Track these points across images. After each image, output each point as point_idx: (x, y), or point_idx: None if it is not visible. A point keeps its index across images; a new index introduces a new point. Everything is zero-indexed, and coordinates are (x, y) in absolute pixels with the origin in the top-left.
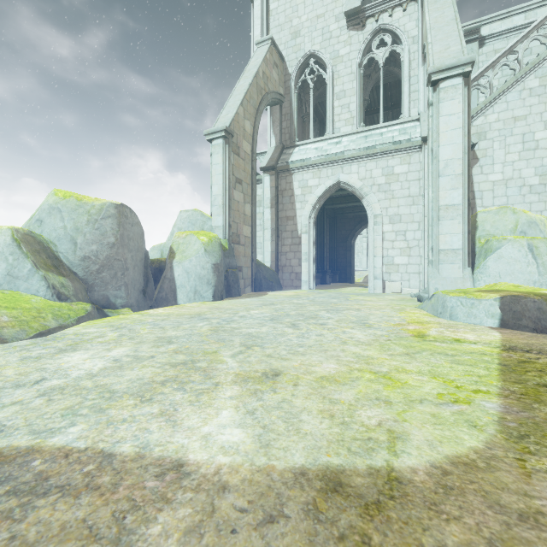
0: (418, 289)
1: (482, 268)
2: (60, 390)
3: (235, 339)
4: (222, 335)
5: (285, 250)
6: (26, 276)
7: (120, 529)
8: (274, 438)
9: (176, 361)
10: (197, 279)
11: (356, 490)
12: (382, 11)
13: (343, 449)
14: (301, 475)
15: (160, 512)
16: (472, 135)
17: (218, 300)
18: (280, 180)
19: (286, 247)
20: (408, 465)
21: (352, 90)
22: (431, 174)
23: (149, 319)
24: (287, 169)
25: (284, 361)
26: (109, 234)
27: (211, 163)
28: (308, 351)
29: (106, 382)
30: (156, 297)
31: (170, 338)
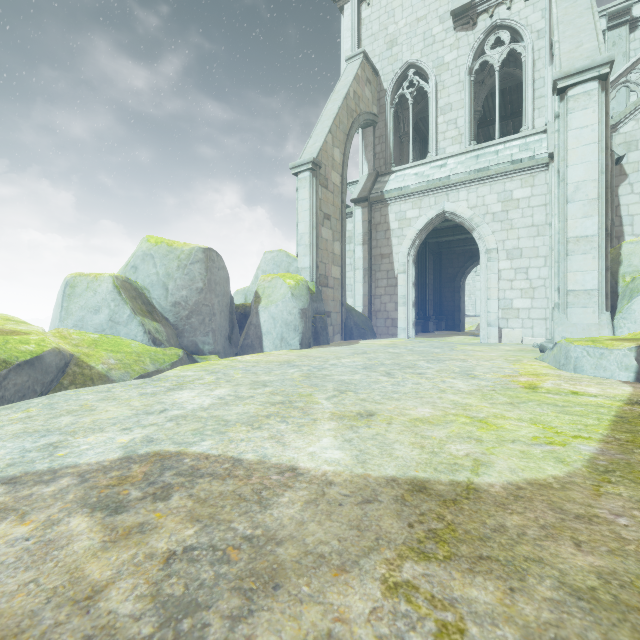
0: (544, 338)
1: (625, 313)
2: (183, 417)
3: (328, 385)
4: (315, 381)
5: (380, 293)
6: (126, 321)
7: (259, 497)
8: (370, 458)
9: (275, 401)
10: (283, 326)
11: (438, 492)
12: (498, 4)
13: (430, 469)
14: (392, 481)
15: (285, 491)
16: (617, 146)
17: (305, 348)
18: (374, 213)
19: (381, 289)
20: (486, 481)
21: (460, 102)
22: (557, 200)
23: (239, 365)
24: (382, 200)
25: (378, 405)
26: (198, 279)
27: (297, 199)
28: (403, 397)
29: (218, 414)
30: (242, 344)
31: (264, 382)
